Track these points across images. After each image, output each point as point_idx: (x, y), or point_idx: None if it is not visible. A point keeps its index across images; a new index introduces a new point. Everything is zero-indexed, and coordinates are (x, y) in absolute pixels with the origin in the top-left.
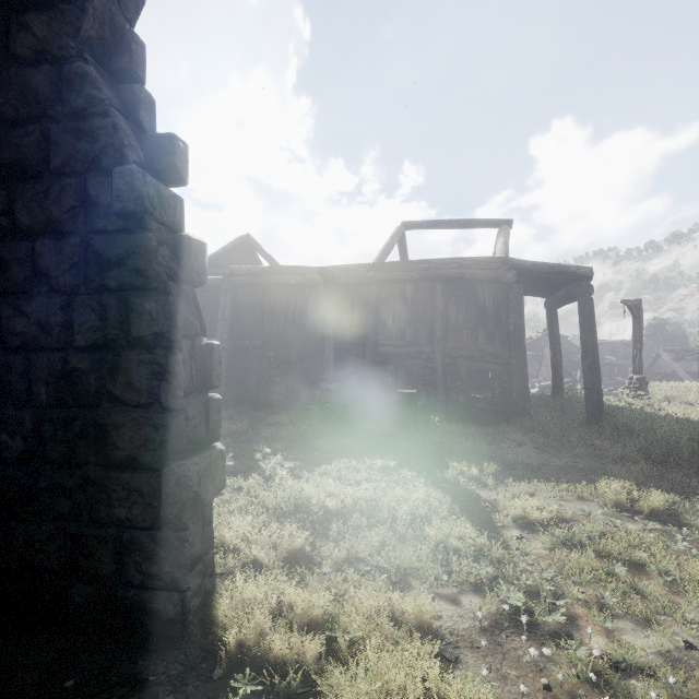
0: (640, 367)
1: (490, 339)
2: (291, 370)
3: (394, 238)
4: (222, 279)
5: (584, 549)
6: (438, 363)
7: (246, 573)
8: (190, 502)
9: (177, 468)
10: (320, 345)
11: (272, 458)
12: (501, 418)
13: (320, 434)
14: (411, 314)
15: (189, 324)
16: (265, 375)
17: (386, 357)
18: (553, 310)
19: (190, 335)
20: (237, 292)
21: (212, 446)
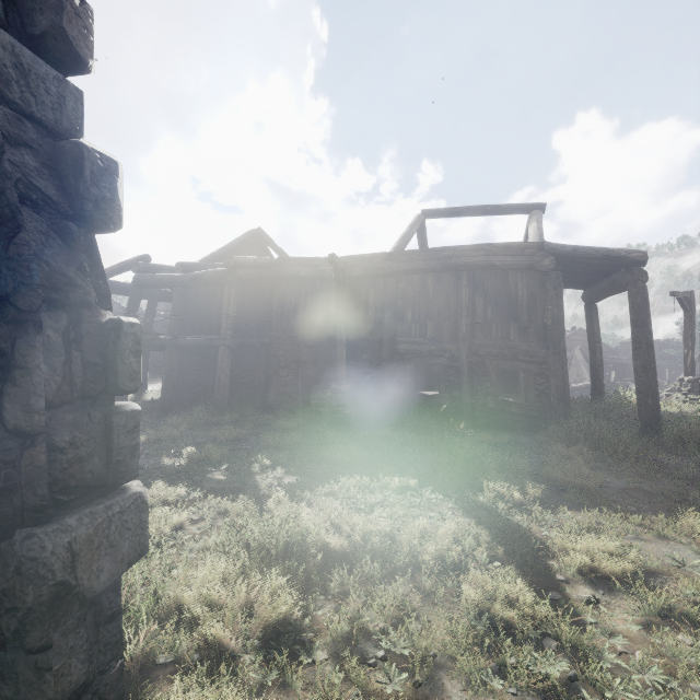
0: (692, 367)
1: (524, 334)
2: (300, 370)
3: (413, 227)
4: (226, 270)
5: (694, 627)
6: (463, 362)
7: (201, 662)
8: (43, 608)
9: (21, 541)
10: (332, 343)
11: (272, 471)
12: (537, 425)
13: (329, 442)
14: (432, 307)
15: (65, 284)
16: (274, 375)
17: (404, 356)
18: (592, 304)
19: (67, 303)
20: (244, 286)
21: (120, 488)
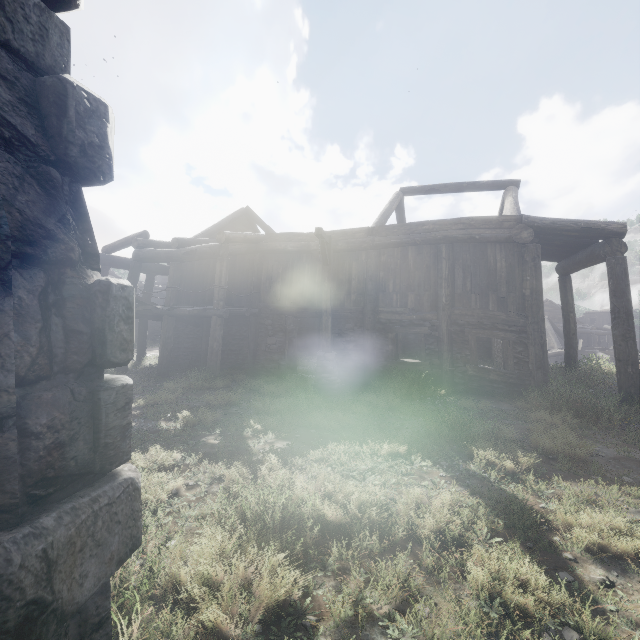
0: None
1: (503, 304)
2: (287, 338)
3: (393, 203)
4: (218, 245)
5: None
6: (443, 331)
7: None
8: (8, 637)
9: None
10: (317, 313)
11: (263, 435)
12: (516, 392)
13: (317, 407)
14: (413, 278)
15: (42, 237)
16: (262, 342)
17: (386, 325)
18: (566, 275)
19: (44, 259)
20: (235, 260)
21: (109, 474)
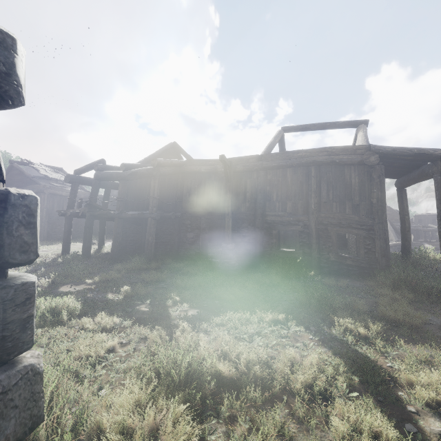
0: None
1: (356, 210)
2: (201, 234)
3: (276, 138)
4: (152, 168)
5: None
6: (312, 228)
7: None
8: None
9: None
10: (222, 216)
11: (180, 305)
12: (366, 273)
13: (220, 284)
14: (290, 191)
15: None
16: (184, 237)
17: (271, 224)
18: (402, 188)
19: None
20: (165, 179)
21: (10, 362)
